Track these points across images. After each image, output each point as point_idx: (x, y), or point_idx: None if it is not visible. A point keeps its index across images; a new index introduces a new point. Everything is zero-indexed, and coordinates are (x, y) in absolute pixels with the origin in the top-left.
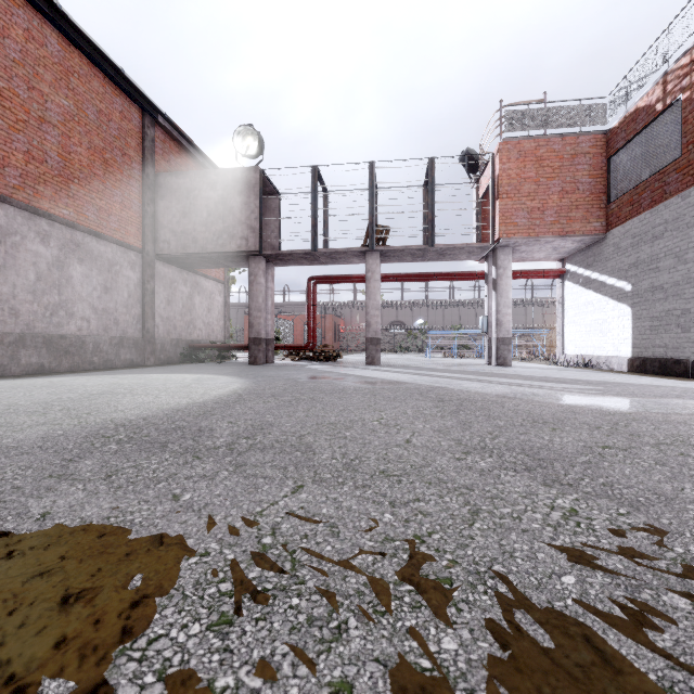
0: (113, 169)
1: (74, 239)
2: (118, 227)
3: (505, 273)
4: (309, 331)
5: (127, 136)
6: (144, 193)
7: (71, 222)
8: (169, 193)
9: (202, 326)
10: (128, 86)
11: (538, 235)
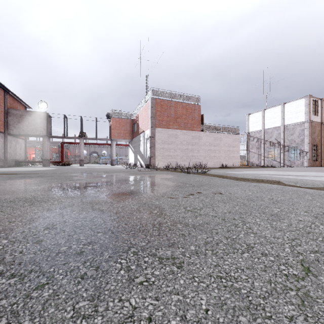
0: None
1: None
2: None
3: (114, 145)
4: (62, 157)
5: (1, 99)
6: (5, 115)
7: None
8: (13, 115)
9: (18, 155)
10: (3, 87)
11: (119, 138)
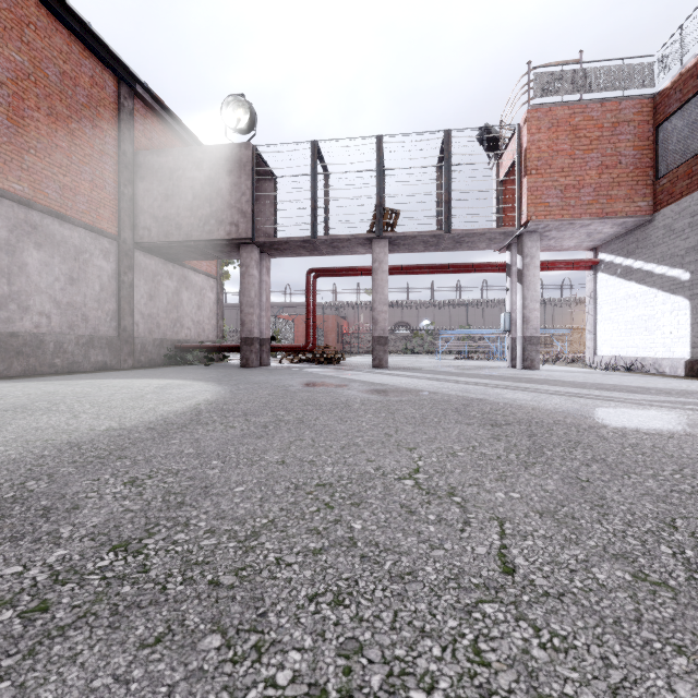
0: (81, 142)
1: (29, 219)
2: (88, 209)
3: (533, 263)
4: (308, 330)
5: (99, 105)
6: (120, 172)
7: (24, 200)
8: (150, 174)
9: (191, 325)
10: (98, 46)
11: (573, 217)
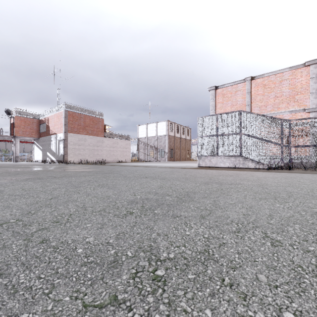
0: None
1: None
2: None
3: (17, 142)
4: None
5: None
6: None
7: None
8: None
9: None
10: None
11: (25, 136)
